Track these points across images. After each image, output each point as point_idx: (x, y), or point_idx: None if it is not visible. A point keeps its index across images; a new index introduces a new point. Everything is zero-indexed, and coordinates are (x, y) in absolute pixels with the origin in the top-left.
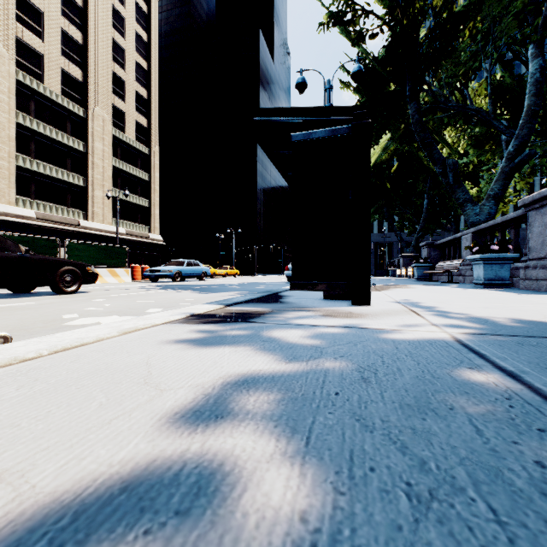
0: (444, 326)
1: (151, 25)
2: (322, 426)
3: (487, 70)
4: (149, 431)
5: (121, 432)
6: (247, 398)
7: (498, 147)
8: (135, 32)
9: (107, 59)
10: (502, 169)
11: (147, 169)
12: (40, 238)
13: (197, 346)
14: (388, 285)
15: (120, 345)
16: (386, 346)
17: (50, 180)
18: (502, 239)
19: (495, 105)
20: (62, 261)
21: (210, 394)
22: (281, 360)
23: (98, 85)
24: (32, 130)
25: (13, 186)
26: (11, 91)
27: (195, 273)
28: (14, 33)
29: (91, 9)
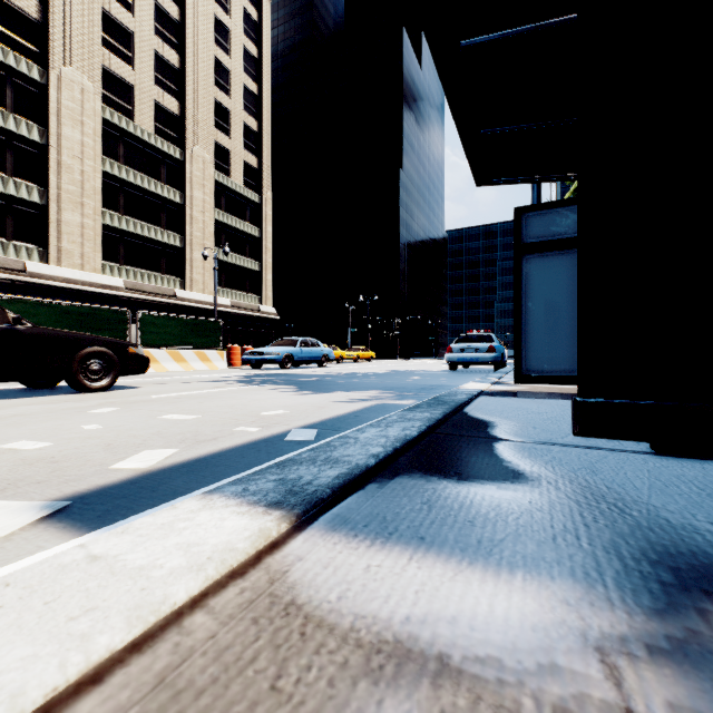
0: None
1: (262, 35)
2: None
3: None
4: None
5: None
6: None
7: None
8: (242, 48)
9: (208, 84)
10: None
11: (257, 222)
12: (104, 308)
13: None
14: None
15: None
16: None
17: (142, 241)
18: None
19: None
20: (84, 337)
21: None
22: None
23: (198, 119)
24: (120, 180)
25: (99, 250)
26: (97, 132)
27: (312, 356)
28: (101, 62)
29: (189, 23)
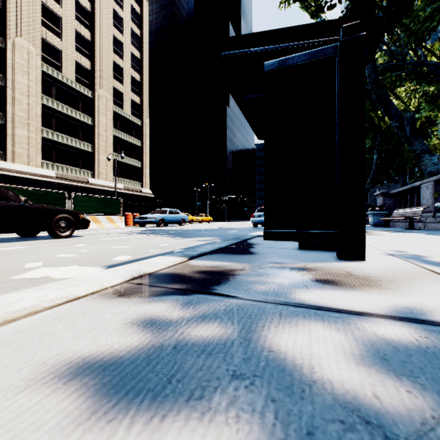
0: None
1: (143, 23)
2: None
3: None
4: None
5: None
6: None
7: None
8: (131, 29)
9: (109, 51)
10: None
11: (140, 137)
12: (52, 191)
13: (76, 400)
14: None
15: None
16: None
17: (67, 148)
18: None
19: None
20: (58, 209)
21: None
22: None
23: (102, 72)
24: (53, 109)
25: (39, 153)
26: (38, 79)
27: (175, 219)
28: (40, 35)
29: (97, 13)
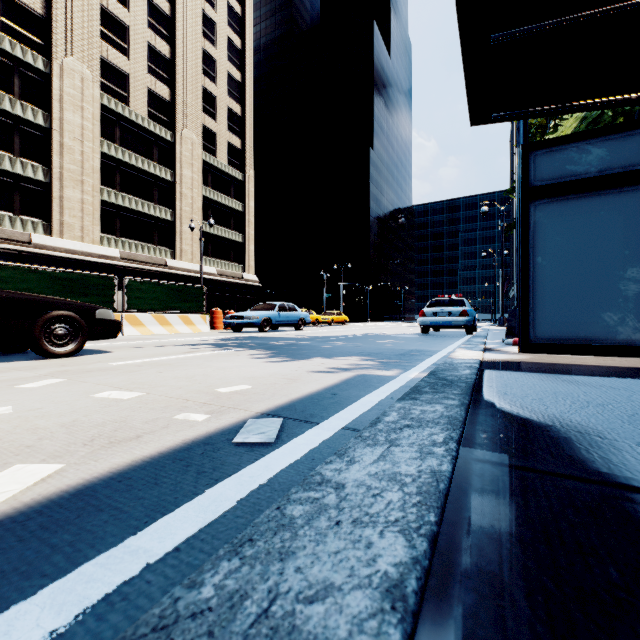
0: None
1: (245, 28)
2: None
3: None
4: None
5: None
6: None
7: None
8: (227, 39)
9: (196, 72)
10: None
11: (241, 198)
12: (92, 274)
13: None
14: None
15: None
16: None
17: (136, 215)
18: None
19: None
20: (47, 300)
21: None
22: None
23: (187, 104)
24: (117, 160)
25: (97, 223)
26: (95, 117)
27: (289, 320)
28: (99, 53)
29: (178, 17)
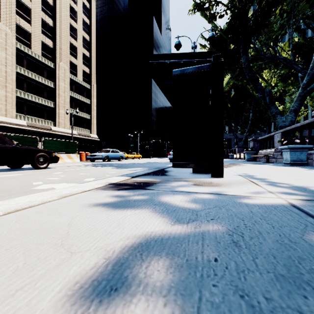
0: (278, 193)
1: (91, 15)
2: (210, 306)
3: (290, 35)
4: (44, 308)
5: (18, 309)
6: (140, 264)
7: (296, 81)
8: (82, 19)
9: (66, 35)
10: (299, 94)
11: (89, 97)
12: (28, 136)
13: (108, 208)
14: (230, 164)
15: (56, 207)
16: (243, 210)
17: (35, 104)
18: (301, 136)
19: (294, 56)
20: (38, 149)
21: (110, 258)
22: (168, 222)
23: (62, 50)
24: (24, 76)
25: (14, 108)
26: (13, 53)
27: (116, 156)
28: (15, 21)
29: (57, 7)
